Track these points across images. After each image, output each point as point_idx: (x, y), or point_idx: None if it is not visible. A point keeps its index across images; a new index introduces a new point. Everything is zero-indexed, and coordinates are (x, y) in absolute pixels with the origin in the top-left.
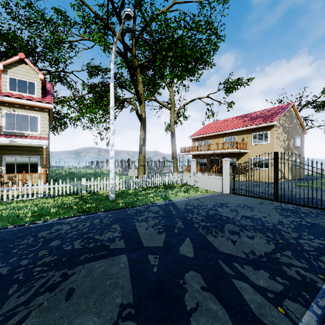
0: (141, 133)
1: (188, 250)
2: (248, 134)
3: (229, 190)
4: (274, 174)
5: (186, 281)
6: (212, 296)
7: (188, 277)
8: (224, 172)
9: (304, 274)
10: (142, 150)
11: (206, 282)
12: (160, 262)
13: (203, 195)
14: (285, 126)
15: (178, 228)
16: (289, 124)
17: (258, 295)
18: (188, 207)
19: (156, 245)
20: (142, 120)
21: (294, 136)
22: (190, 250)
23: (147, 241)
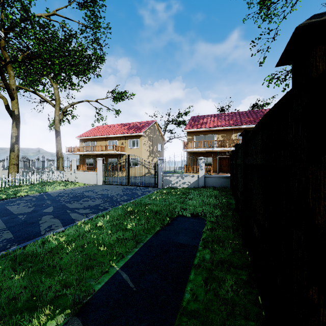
0: (13, 131)
1: (49, 210)
2: (125, 140)
3: (102, 182)
4: (128, 168)
5: (43, 218)
6: (55, 219)
7: (44, 217)
8: (98, 169)
9: (106, 207)
10: (14, 148)
11: (55, 216)
12: (27, 216)
13: (79, 187)
14: (150, 136)
15: (46, 204)
16: (153, 135)
17: (78, 215)
18: (61, 194)
19: (25, 212)
20: (15, 117)
21: (157, 143)
22: (50, 210)
23: (18, 212)
